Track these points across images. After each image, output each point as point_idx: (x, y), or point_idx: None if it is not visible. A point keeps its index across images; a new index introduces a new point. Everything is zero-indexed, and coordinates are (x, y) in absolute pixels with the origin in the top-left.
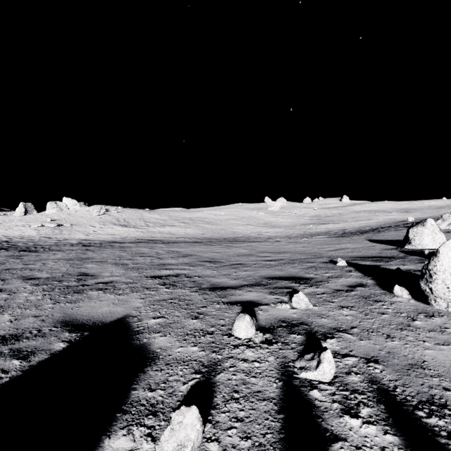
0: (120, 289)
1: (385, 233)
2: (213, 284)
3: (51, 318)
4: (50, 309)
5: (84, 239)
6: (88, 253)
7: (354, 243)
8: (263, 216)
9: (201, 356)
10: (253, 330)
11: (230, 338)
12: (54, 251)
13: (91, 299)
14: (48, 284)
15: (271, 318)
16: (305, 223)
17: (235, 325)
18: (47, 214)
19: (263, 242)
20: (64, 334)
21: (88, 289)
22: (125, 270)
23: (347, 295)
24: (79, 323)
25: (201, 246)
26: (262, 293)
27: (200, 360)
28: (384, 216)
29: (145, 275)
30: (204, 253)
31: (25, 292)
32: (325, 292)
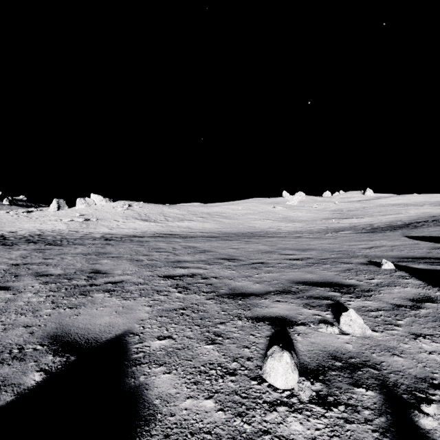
0: (128, 291)
1: (424, 229)
2: (232, 289)
3: (41, 330)
4: (46, 316)
5: (107, 233)
6: (107, 247)
7: (389, 240)
8: (281, 211)
9: (219, 422)
10: (295, 376)
11: (261, 386)
12: (76, 245)
13: (95, 303)
14: (57, 282)
15: (316, 351)
16: (326, 218)
17: (268, 365)
18: (77, 209)
19: (284, 237)
20: (47, 357)
21: (95, 290)
22: (138, 267)
23: (415, 315)
24: (70, 340)
25: (218, 241)
26: (295, 305)
27: (217, 432)
28: (415, 210)
29: (158, 275)
30: (222, 249)
31: (31, 291)
32: (380, 307)
